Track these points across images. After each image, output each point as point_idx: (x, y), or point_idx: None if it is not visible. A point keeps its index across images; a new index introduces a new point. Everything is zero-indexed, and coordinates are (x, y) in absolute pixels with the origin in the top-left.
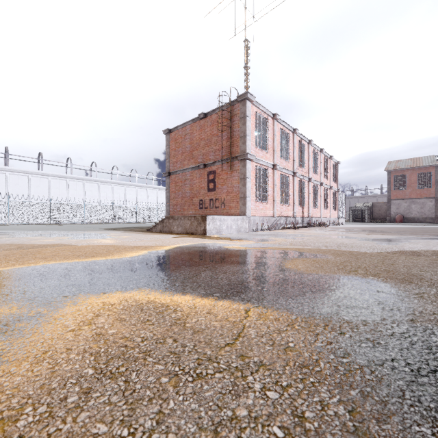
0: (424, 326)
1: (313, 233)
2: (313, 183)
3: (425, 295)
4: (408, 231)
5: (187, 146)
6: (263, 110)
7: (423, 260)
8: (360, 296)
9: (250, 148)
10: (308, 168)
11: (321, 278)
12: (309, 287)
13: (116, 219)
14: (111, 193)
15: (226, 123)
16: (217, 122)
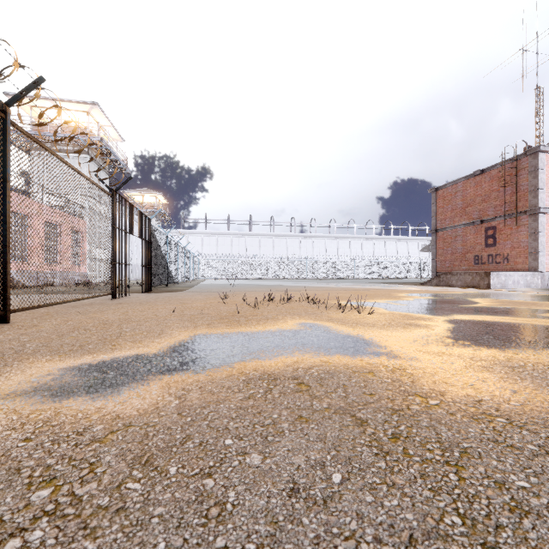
0: None
1: None
2: None
3: None
4: None
5: (458, 203)
6: None
7: None
8: None
9: (544, 201)
10: None
11: None
12: None
13: (357, 274)
14: (348, 248)
15: (510, 178)
16: (498, 178)
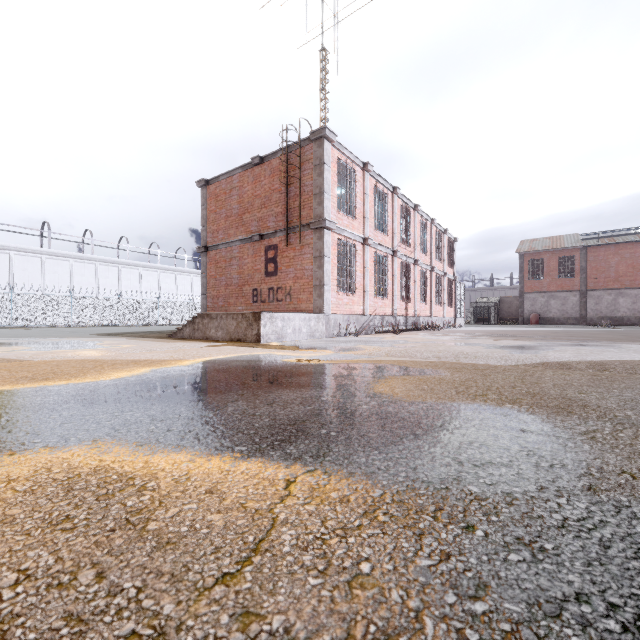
0: (615, 501)
1: (421, 338)
2: (421, 268)
3: (598, 435)
4: (549, 335)
5: (234, 206)
6: (349, 156)
7: (578, 376)
8: (495, 441)
9: (330, 212)
10: (413, 246)
11: (431, 410)
12: (411, 426)
13: (124, 319)
14: (117, 279)
15: (294, 173)
16: (280, 171)
